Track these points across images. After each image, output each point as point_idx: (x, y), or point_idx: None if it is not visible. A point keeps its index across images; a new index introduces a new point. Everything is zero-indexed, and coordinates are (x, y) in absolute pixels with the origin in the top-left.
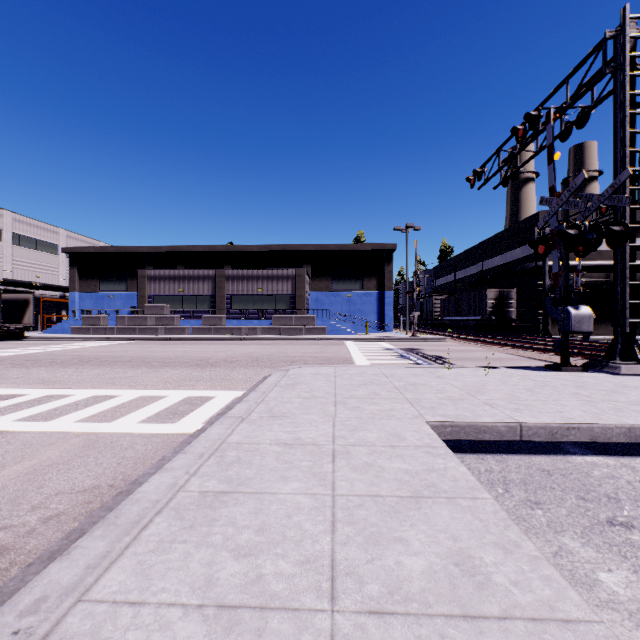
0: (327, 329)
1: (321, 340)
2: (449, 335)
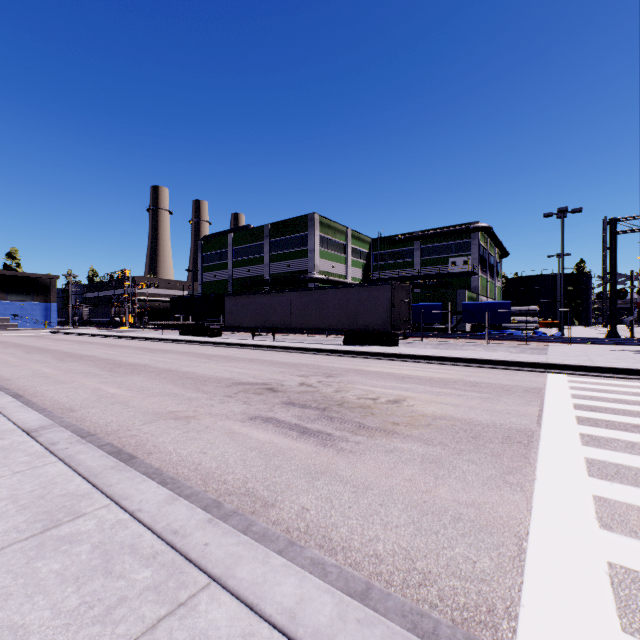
0: (18, 325)
1: (23, 330)
2: (94, 326)
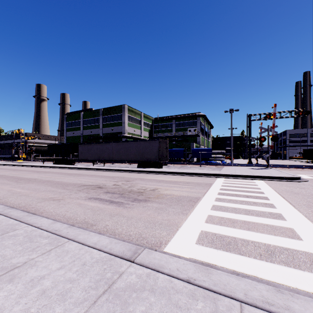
0: None
1: None
2: (1, 160)
